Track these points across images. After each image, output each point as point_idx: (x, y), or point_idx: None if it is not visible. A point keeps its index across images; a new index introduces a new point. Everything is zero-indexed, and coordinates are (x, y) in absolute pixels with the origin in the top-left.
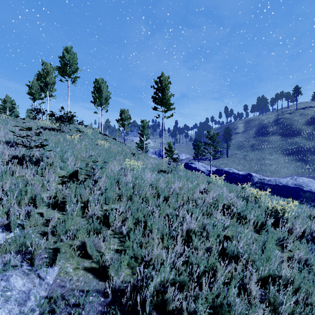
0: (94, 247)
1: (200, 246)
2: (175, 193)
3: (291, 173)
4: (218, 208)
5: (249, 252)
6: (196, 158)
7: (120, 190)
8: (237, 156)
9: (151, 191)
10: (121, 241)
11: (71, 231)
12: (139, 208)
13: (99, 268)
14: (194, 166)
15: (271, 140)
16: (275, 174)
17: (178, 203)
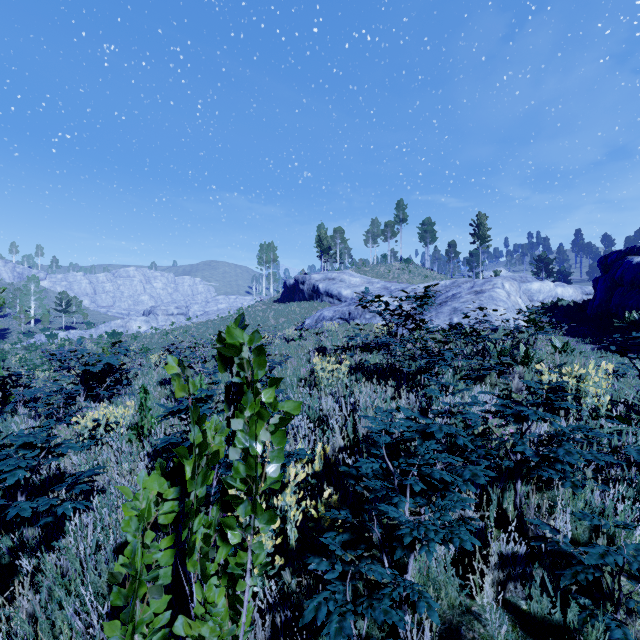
0: None
1: None
2: None
3: None
4: None
5: None
6: None
7: None
8: None
9: None
10: None
11: None
12: None
13: None
14: None
15: None
16: None
17: None
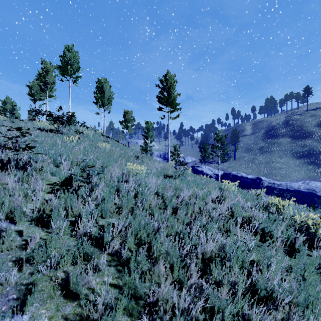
0: (82, 281)
1: (222, 279)
2: (184, 203)
3: (302, 177)
4: (236, 222)
5: (289, 290)
6: (203, 161)
7: (120, 200)
8: (245, 159)
9: (156, 201)
10: (118, 271)
11: (52, 259)
12: (141, 226)
13: (85, 318)
14: (200, 169)
15: (281, 142)
16: (285, 178)
17: (189, 216)
